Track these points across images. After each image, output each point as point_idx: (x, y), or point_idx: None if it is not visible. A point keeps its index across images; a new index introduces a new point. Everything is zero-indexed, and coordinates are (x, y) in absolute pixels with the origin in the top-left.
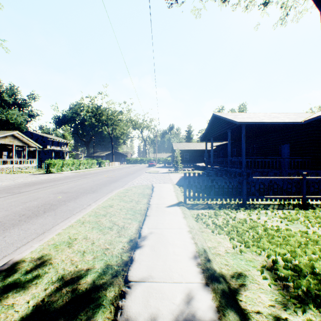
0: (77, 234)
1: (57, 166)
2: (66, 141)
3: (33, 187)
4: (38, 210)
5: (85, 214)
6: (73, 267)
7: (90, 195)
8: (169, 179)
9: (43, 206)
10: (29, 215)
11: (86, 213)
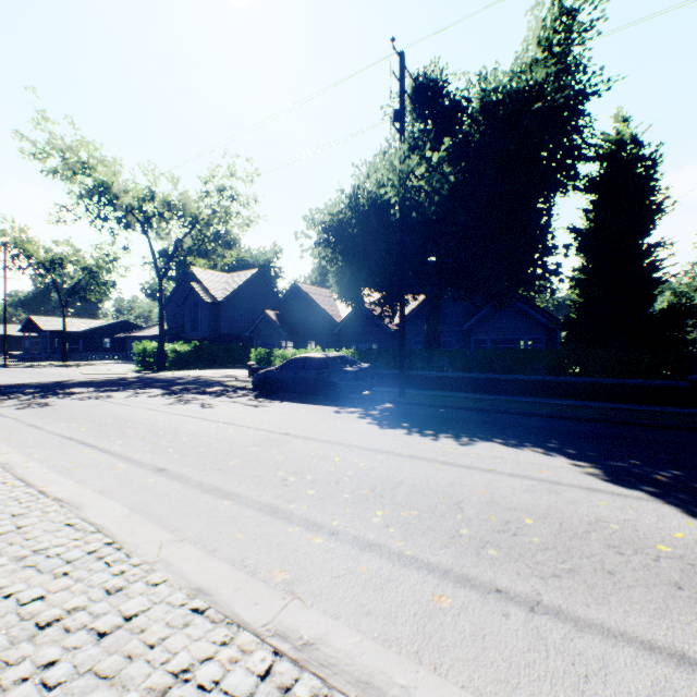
0: None
1: None
2: None
3: None
4: None
5: None
6: None
7: None
8: None
9: None
10: None
11: None
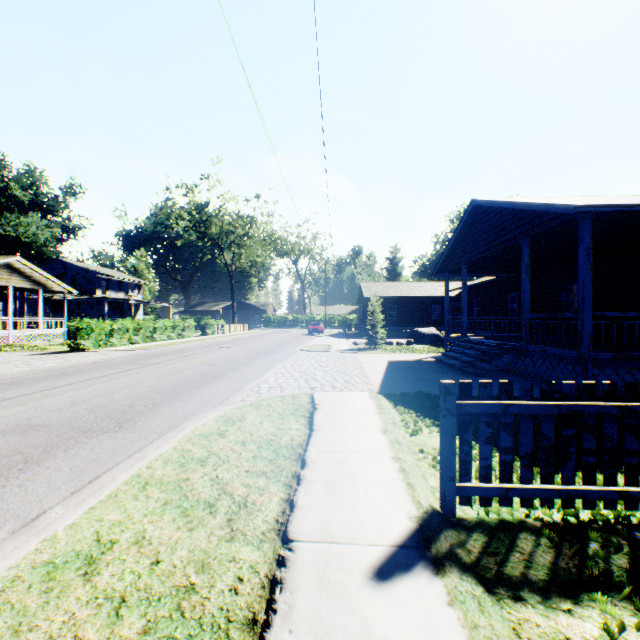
0: None
1: (97, 335)
2: (137, 280)
3: None
4: None
5: None
6: None
7: (96, 444)
8: (359, 373)
9: None
10: None
11: None
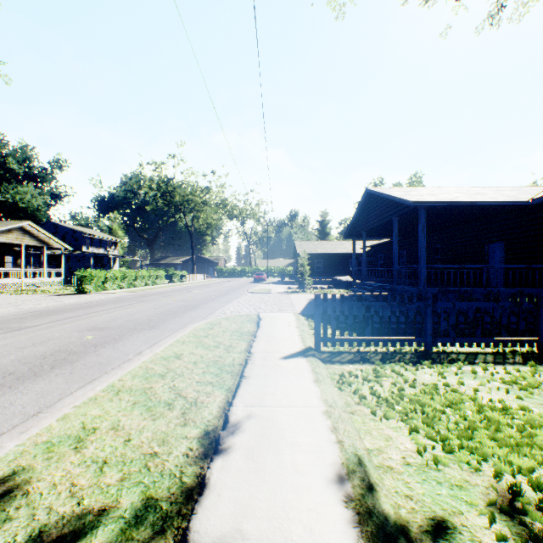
0: (101, 418)
1: (96, 282)
2: (114, 238)
3: (47, 318)
4: (41, 364)
5: (125, 373)
6: (71, 504)
7: (145, 334)
8: (289, 305)
9: (54, 355)
10: (21, 375)
11: (128, 371)
